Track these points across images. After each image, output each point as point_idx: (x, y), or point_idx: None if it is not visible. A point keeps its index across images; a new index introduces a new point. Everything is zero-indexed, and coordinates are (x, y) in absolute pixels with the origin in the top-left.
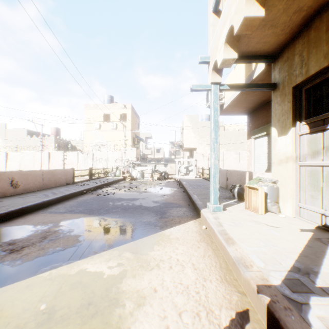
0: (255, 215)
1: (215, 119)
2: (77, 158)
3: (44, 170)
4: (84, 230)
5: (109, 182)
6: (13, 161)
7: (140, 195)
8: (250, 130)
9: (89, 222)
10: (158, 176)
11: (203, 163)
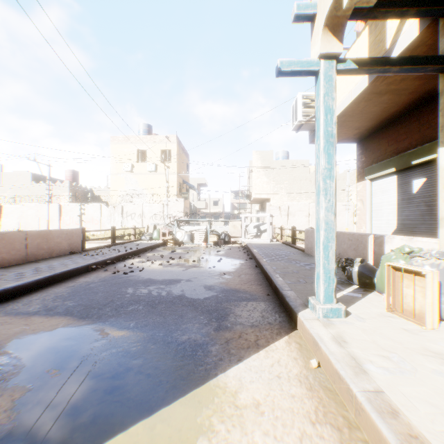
0: (419, 330)
1: (328, 130)
2: (100, 212)
3: (30, 232)
4: (46, 368)
5: (139, 250)
6: (10, 217)
7: (184, 272)
8: (363, 166)
9: (68, 341)
10: (214, 239)
11: (280, 220)
